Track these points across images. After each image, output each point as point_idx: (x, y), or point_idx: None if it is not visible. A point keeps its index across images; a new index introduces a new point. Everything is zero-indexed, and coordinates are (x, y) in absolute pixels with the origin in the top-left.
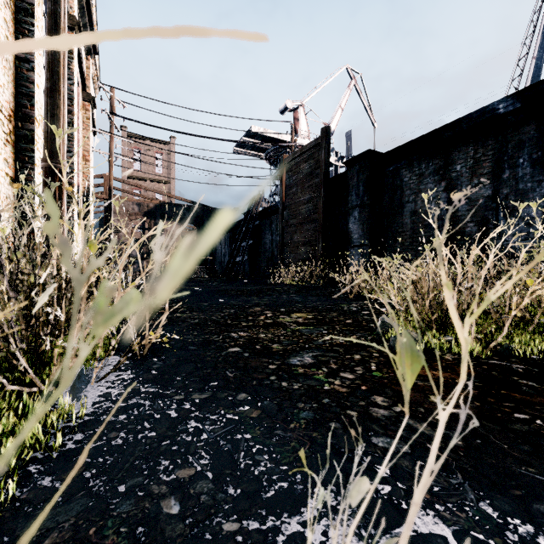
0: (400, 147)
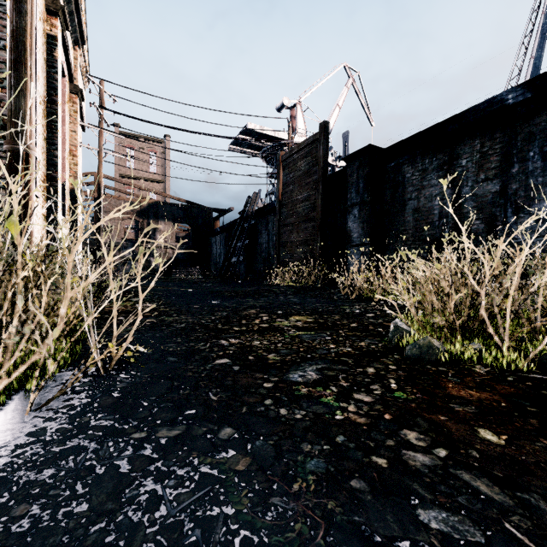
0: (402, 142)
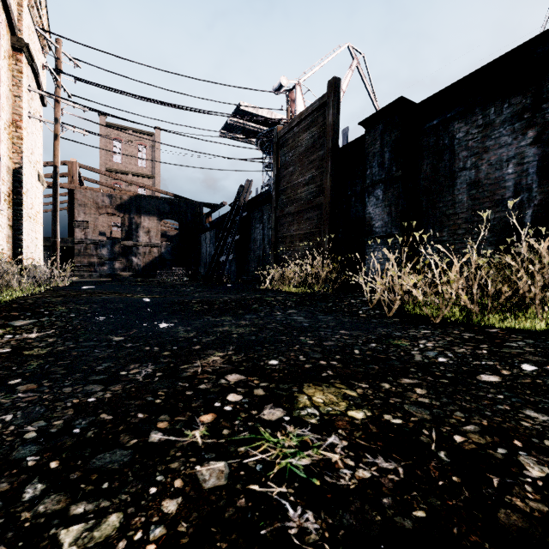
0: (452, 86)
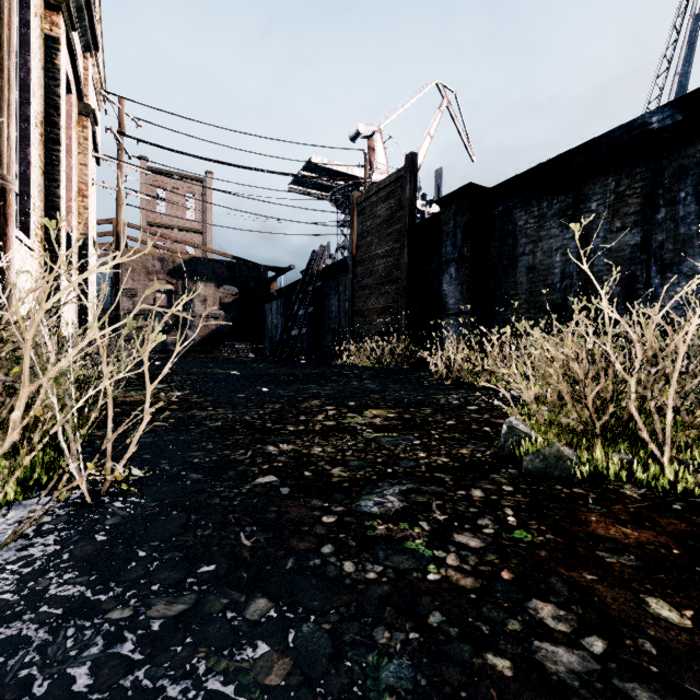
0: (513, 179)
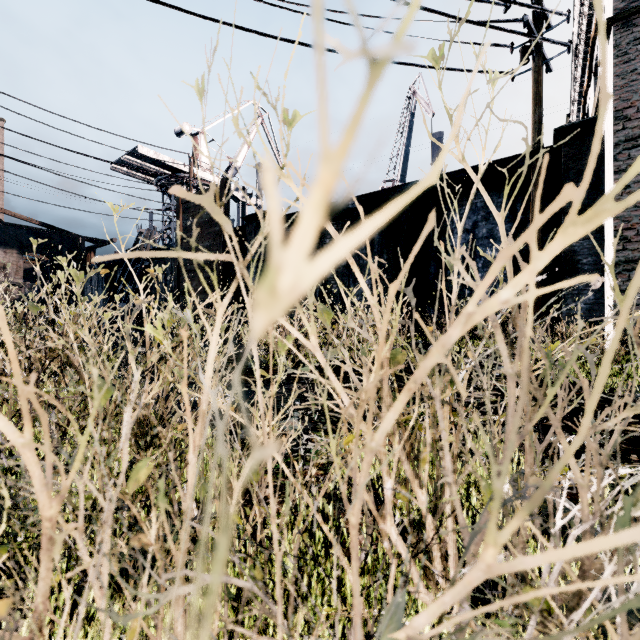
0: (289, 215)
